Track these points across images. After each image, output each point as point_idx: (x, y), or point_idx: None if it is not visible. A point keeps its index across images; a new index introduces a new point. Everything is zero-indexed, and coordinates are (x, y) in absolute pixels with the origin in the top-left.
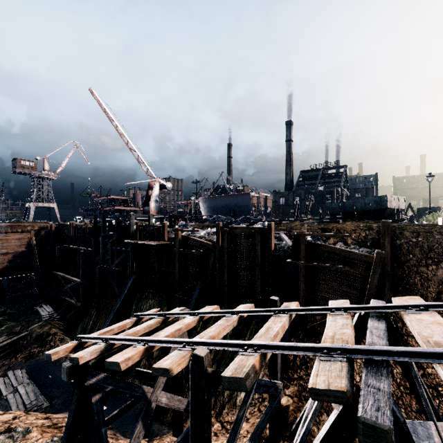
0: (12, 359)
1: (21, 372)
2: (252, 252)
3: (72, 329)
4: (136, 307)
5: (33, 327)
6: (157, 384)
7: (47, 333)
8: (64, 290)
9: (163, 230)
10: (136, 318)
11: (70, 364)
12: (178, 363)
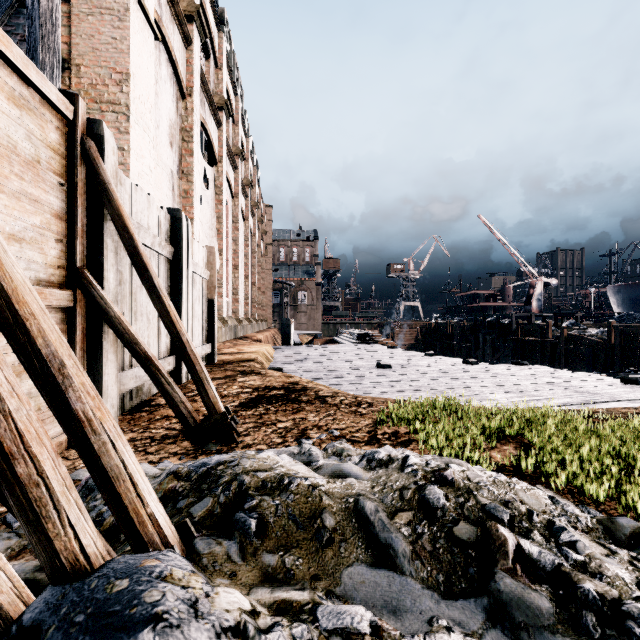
0: None
1: None
2: None
3: None
4: None
5: None
6: None
7: None
8: None
9: (546, 328)
10: None
11: None
12: None
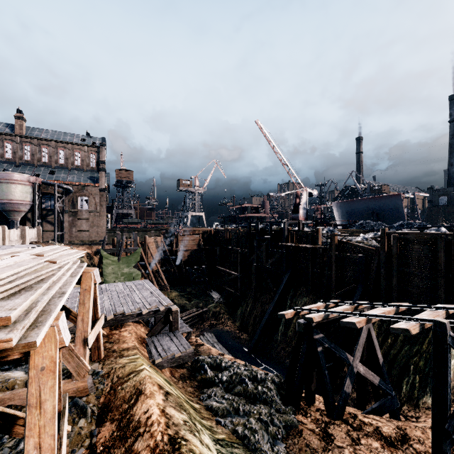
0: (201, 325)
1: (211, 335)
2: (430, 259)
3: (232, 313)
4: (290, 301)
5: (210, 305)
6: (355, 355)
7: (219, 311)
8: (223, 281)
9: (316, 235)
10: (325, 304)
11: (302, 322)
12: (413, 328)
